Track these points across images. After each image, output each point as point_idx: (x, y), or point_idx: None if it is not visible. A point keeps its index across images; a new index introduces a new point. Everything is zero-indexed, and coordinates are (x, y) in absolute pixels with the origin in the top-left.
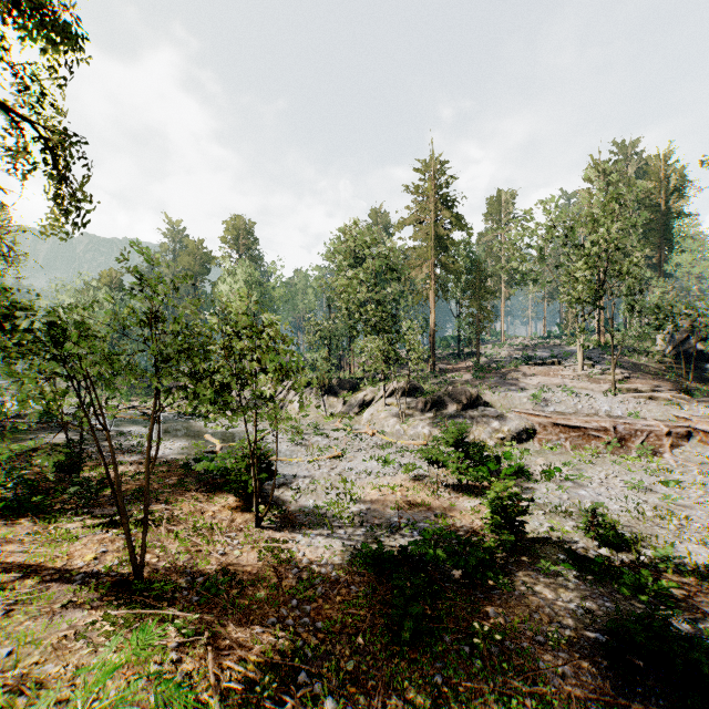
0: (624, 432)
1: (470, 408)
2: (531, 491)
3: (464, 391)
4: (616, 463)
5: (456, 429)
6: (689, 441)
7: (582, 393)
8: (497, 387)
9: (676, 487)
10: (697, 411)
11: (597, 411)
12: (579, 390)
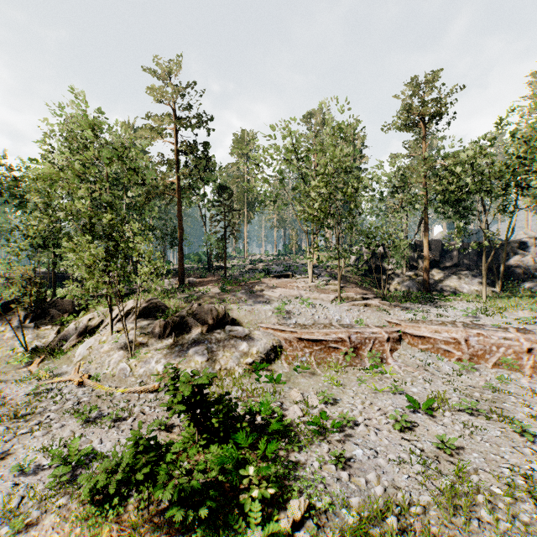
0: (356, 341)
1: (216, 328)
2: (299, 472)
3: (210, 309)
4: (363, 382)
5: (192, 384)
6: (402, 344)
7: (316, 304)
8: (244, 300)
9: (426, 410)
10: (400, 315)
11: (331, 321)
12: (313, 300)
